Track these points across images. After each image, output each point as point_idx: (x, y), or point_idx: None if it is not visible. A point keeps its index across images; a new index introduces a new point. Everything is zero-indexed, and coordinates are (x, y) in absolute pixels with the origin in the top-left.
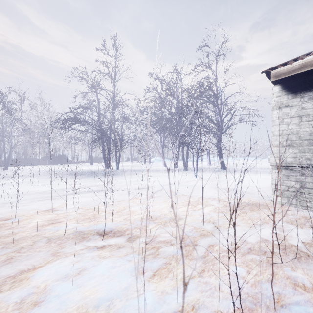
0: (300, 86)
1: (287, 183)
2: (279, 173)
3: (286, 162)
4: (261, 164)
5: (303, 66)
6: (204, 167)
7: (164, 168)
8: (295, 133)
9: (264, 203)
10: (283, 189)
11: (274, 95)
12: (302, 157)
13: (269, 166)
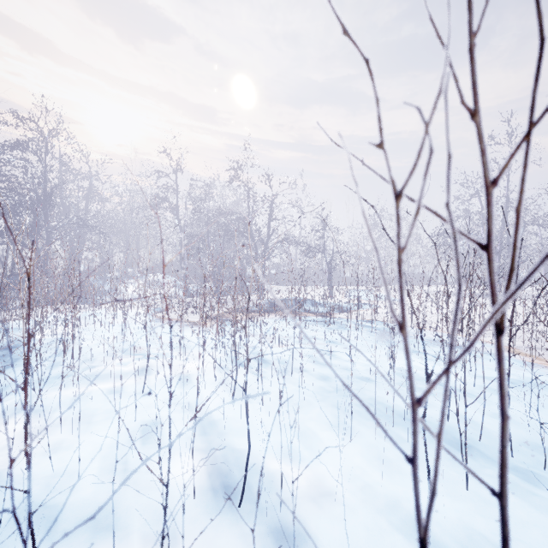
0: None
1: None
2: None
3: None
4: None
5: None
6: None
7: None
8: None
9: None
10: None
11: None
12: None
13: None
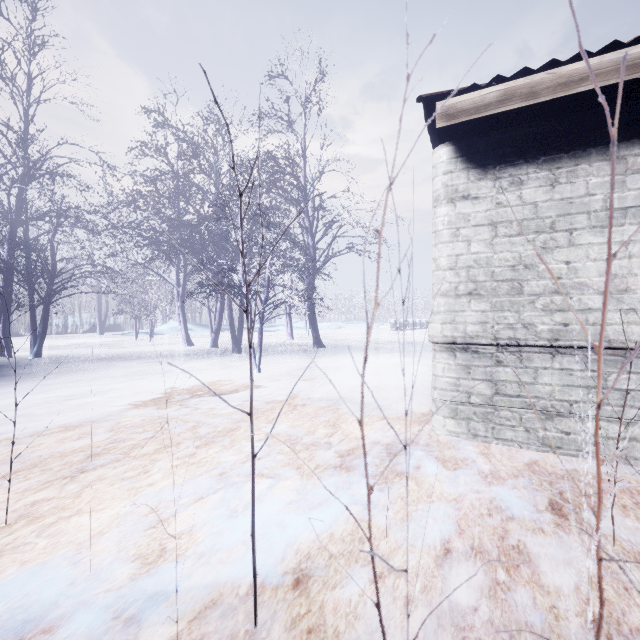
0: (494, 151)
1: (468, 385)
2: (450, 362)
3: (465, 334)
4: (381, 333)
5: (507, 96)
6: (279, 344)
7: (185, 350)
8: (484, 264)
9: (419, 438)
10: (459, 399)
11: (439, 168)
12: (500, 322)
13: (394, 337)
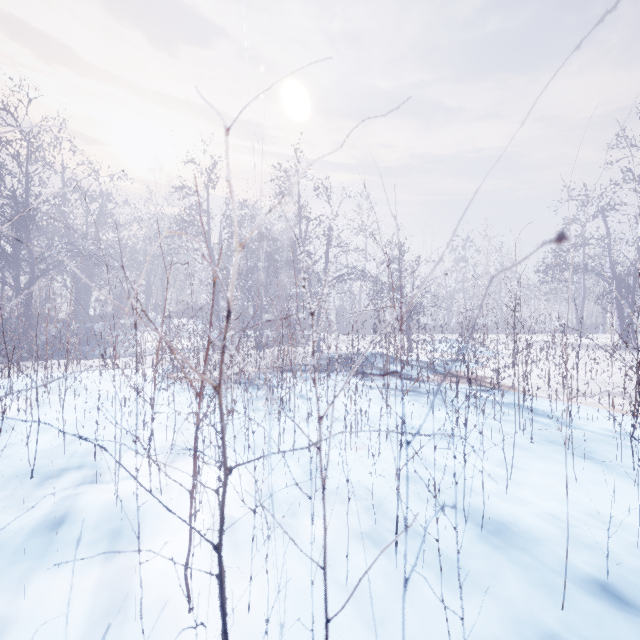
0: None
1: None
2: None
3: None
4: None
5: None
6: None
7: None
8: None
9: None
10: None
11: None
12: None
13: None
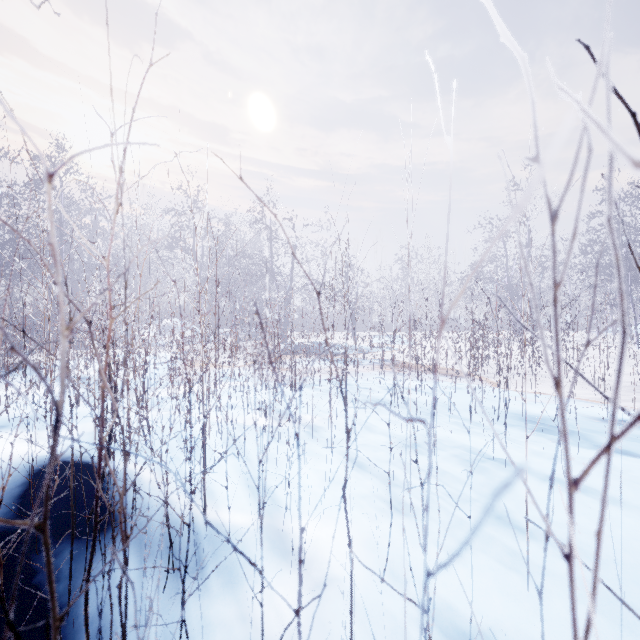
0: None
1: None
2: None
3: None
4: None
5: None
6: None
7: None
8: None
9: None
10: None
11: None
12: None
13: None
